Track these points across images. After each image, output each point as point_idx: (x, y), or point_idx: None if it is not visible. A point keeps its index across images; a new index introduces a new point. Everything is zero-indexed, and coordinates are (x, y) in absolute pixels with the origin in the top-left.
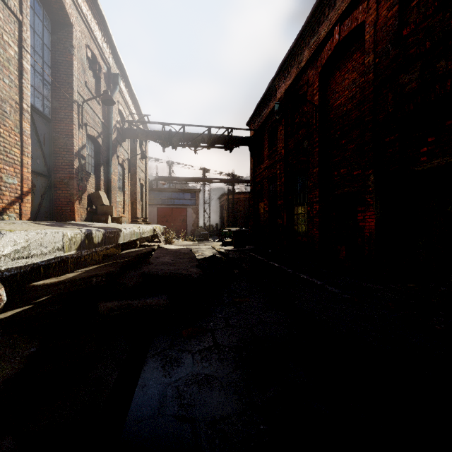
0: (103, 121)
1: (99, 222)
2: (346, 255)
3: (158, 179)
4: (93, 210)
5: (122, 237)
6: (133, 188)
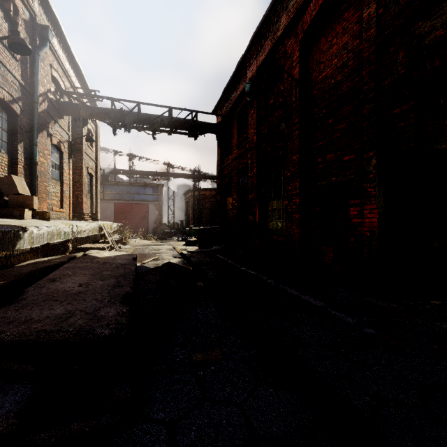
0: (23, 84)
1: (10, 217)
2: (334, 258)
3: (116, 172)
4: (1, 201)
5: (27, 240)
6: (78, 178)
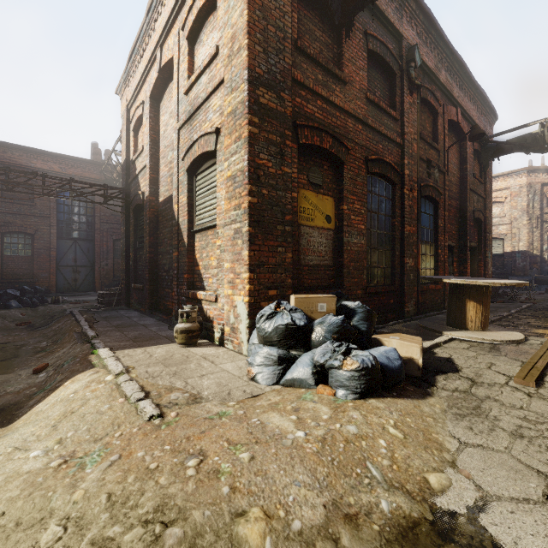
0: None
1: None
2: None
3: None
4: None
5: None
6: None
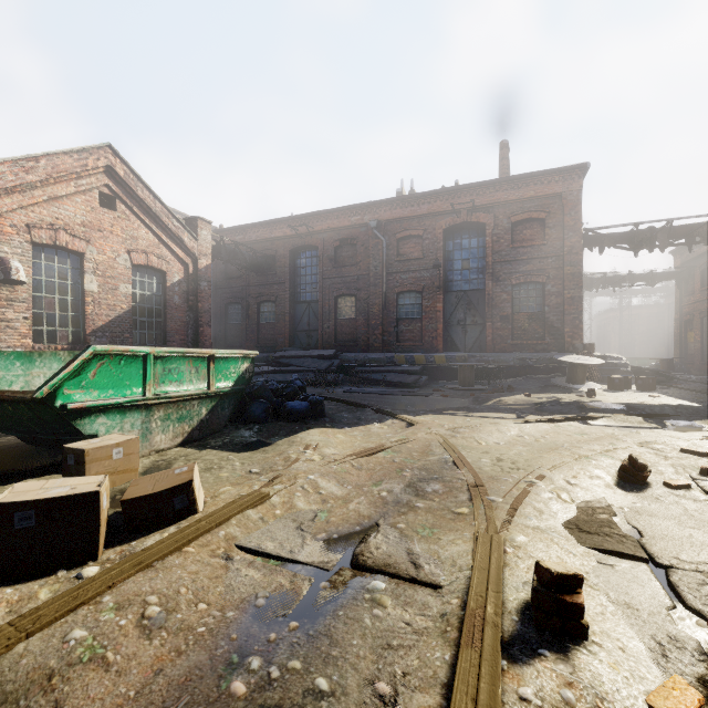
0: None
1: None
2: None
3: None
4: None
5: None
6: None
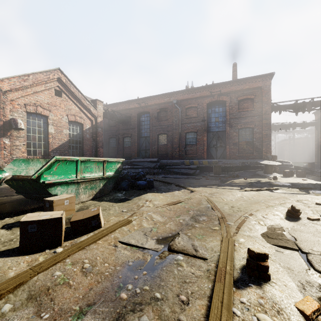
0: None
1: None
2: None
3: None
4: None
5: None
6: None
